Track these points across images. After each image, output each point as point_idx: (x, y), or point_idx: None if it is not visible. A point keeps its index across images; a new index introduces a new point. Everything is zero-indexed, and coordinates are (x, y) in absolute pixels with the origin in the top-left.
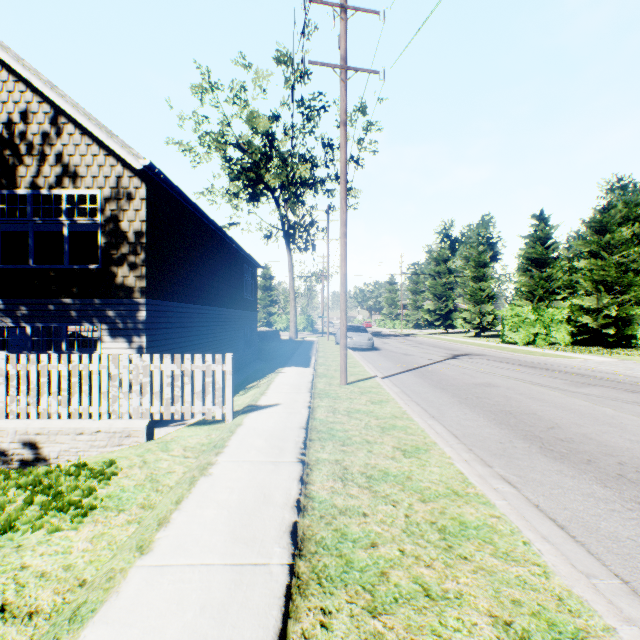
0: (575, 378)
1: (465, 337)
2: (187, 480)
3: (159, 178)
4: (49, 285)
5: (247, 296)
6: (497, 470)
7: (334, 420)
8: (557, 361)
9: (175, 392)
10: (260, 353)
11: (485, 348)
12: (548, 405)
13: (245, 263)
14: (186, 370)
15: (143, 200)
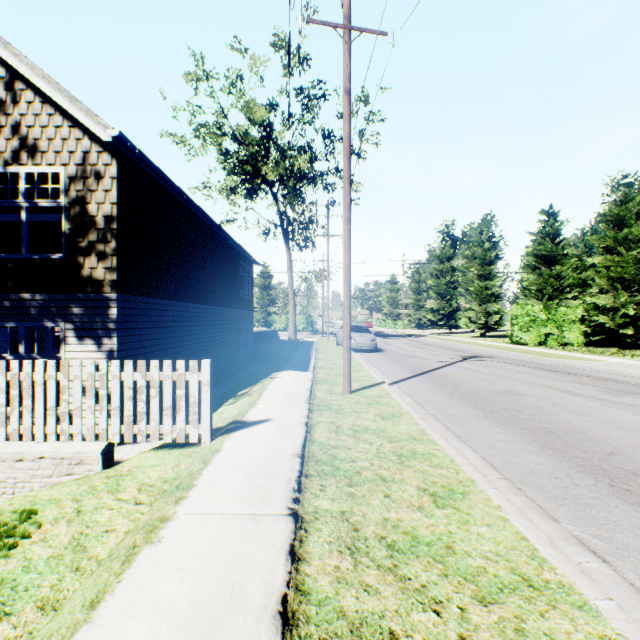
0: (607, 384)
1: (470, 337)
2: (122, 553)
3: (133, 154)
4: (4, 278)
5: (242, 294)
6: (568, 527)
7: (337, 443)
8: (578, 364)
9: (139, 408)
10: (257, 354)
11: (495, 349)
12: (593, 420)
13: (240, 259)
14: (153, 380)
15: (114, 179)
